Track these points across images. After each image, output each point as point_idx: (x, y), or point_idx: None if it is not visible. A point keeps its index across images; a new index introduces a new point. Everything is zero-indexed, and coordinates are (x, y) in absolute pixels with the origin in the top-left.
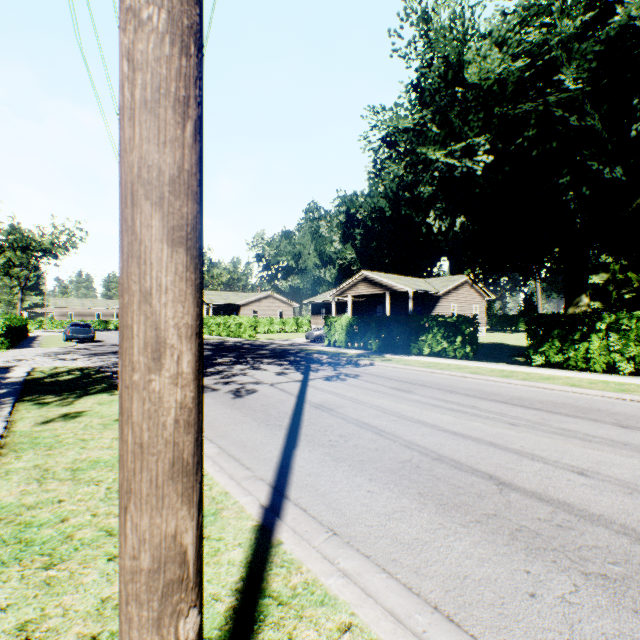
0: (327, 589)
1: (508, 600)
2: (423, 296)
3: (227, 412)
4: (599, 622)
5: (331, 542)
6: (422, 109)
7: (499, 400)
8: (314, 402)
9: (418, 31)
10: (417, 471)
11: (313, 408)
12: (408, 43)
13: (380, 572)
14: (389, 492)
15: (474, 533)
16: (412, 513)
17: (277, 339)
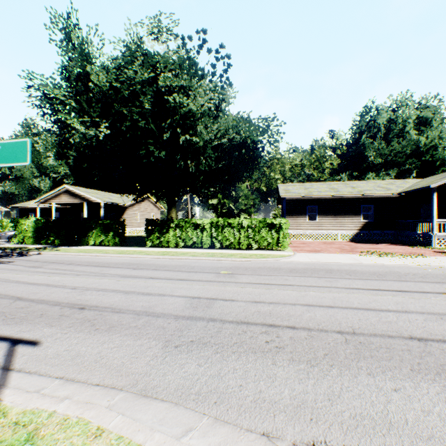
0: None
1: None
2: (116, 206)
3: None
4: None
5: None
6: (70, 87)
7: (95, 265)
8: None
9: (64, 37)
10: None
11: None
12: (61, 40)
13: None
14: None
15: None
16: None
17: None
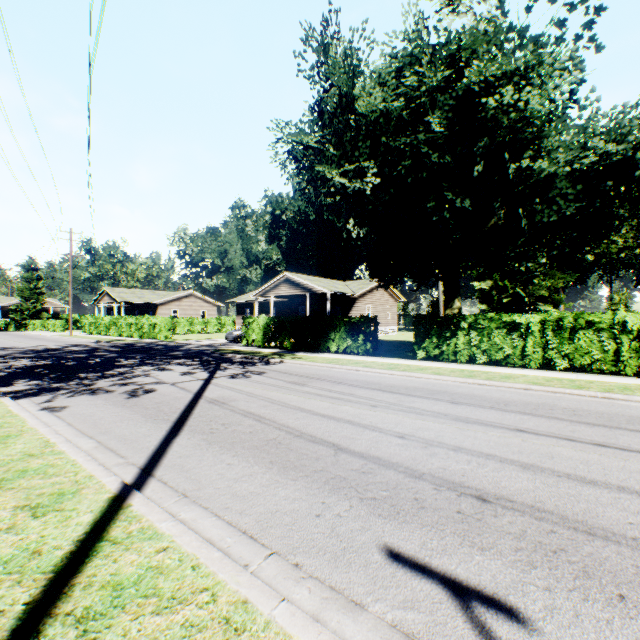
0: (158, 529)
1: (300, 520)
2: (342, 298)
3: (116, 411)
4: (353, 524)
5: (180, 502)
6: (323, 129)
7: (375, 388)
8: (210, 398)
9: (318, 58)
10: (277, 446)
11: (207, 403)
12: (312, 67)
13: (212, 517)
14: (246, 463)
15: (299, 483)
16: (258, 476)
17: (196, 340)
